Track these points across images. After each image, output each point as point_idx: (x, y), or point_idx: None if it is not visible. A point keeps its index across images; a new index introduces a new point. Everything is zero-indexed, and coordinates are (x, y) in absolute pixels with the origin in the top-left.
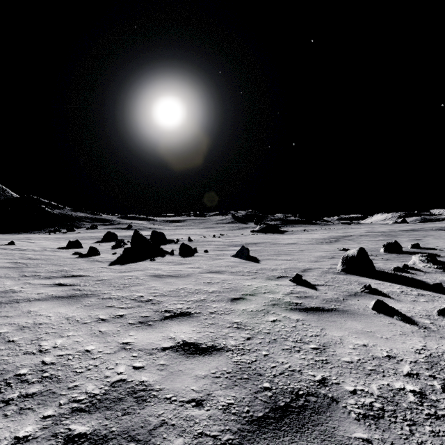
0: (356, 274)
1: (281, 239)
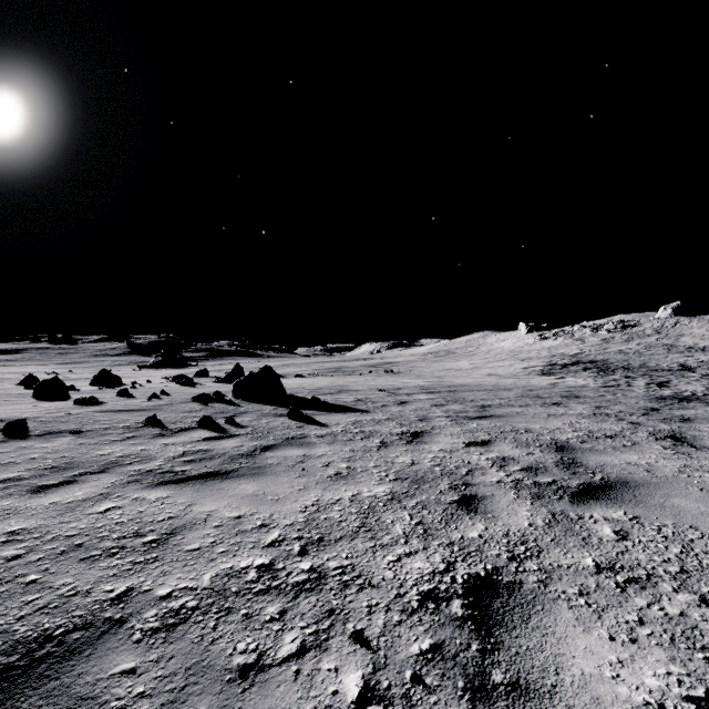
0: (93, 386)
1: (146, 373)
